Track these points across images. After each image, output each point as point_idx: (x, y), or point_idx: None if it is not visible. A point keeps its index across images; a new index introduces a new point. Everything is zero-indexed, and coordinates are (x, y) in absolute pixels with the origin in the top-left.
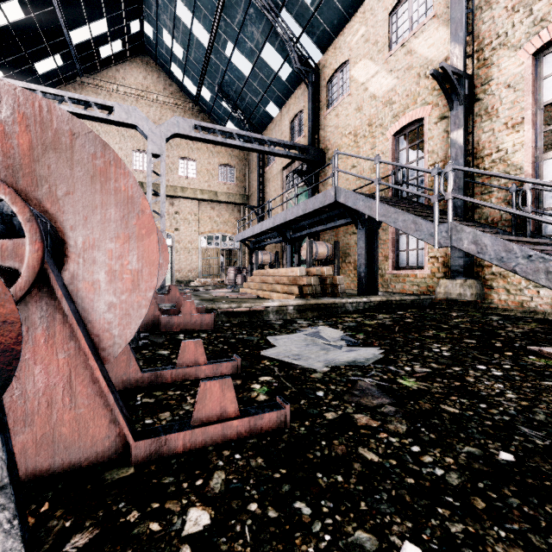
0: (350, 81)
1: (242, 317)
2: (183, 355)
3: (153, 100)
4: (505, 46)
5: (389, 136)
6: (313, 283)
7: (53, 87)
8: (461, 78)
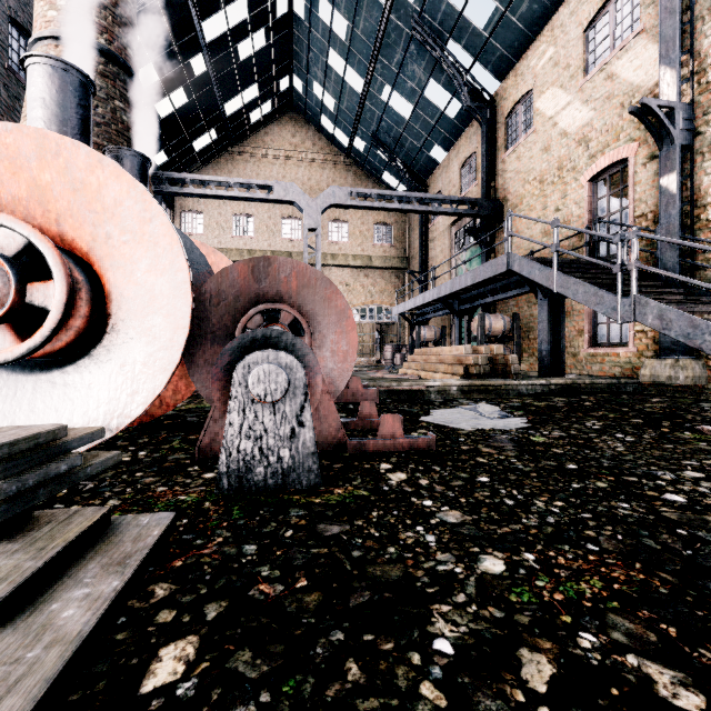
0: (535, 115)
1: (403, 396)
2: (362, 411)
3: (301, 159)
4: None
5: (584, 182)
6: (480, 362)
7: (207, 161)
8: (673, 110)
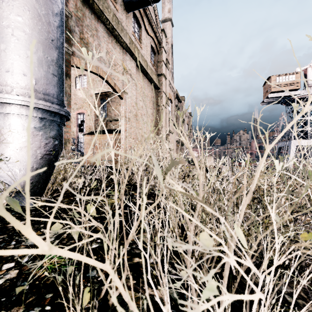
0: None
1: None
2: None
3: None
4: (73, 109)
5: None
6: None
7: None
8: None
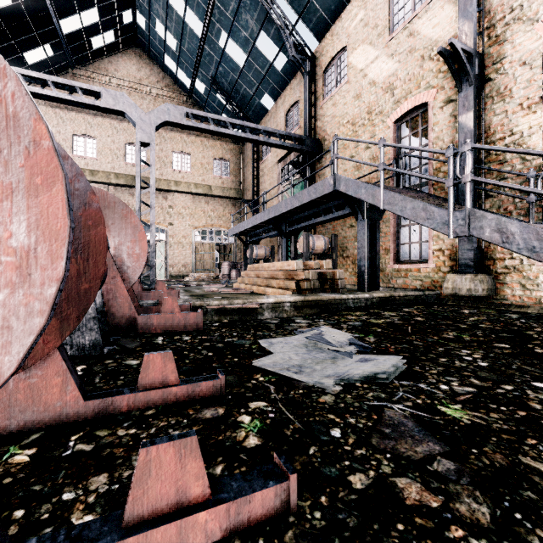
0: (348, 68)
1: (234, 315)
2: (145, 373)
3: (146, 93)
4: (520, 20)
5: (390, 124)
6: (311, 277)
7: None
8: (471, 56)
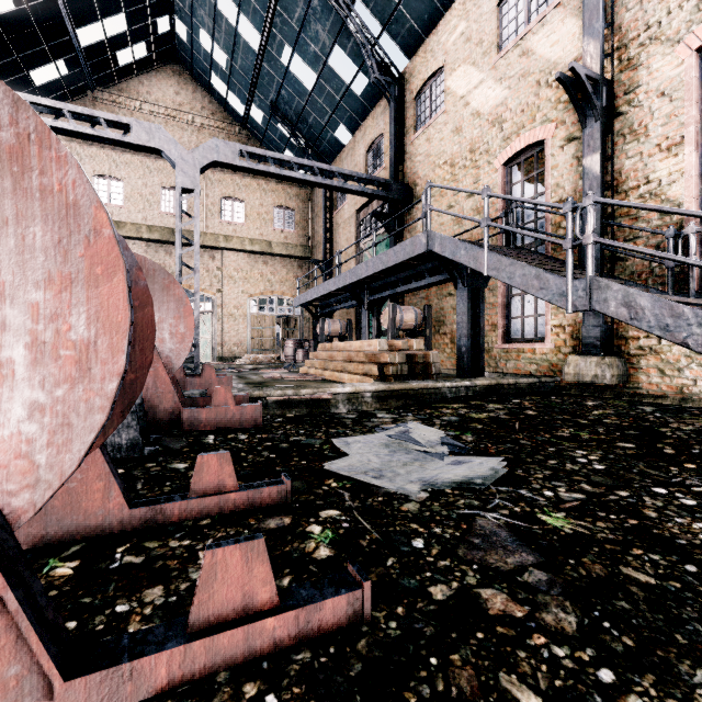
0: (446, 94)
1: (301, 408)
2: (199, 477)
3: (187, 122)
4: (658, 40)
5: (498, 166)
6: (398, 361)
7: None
8: (598, 84)
